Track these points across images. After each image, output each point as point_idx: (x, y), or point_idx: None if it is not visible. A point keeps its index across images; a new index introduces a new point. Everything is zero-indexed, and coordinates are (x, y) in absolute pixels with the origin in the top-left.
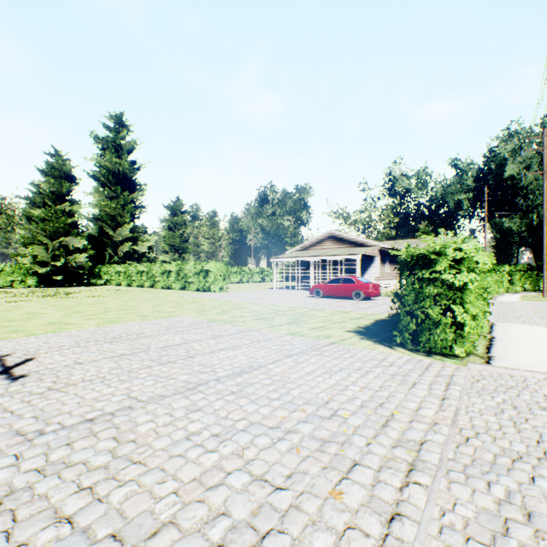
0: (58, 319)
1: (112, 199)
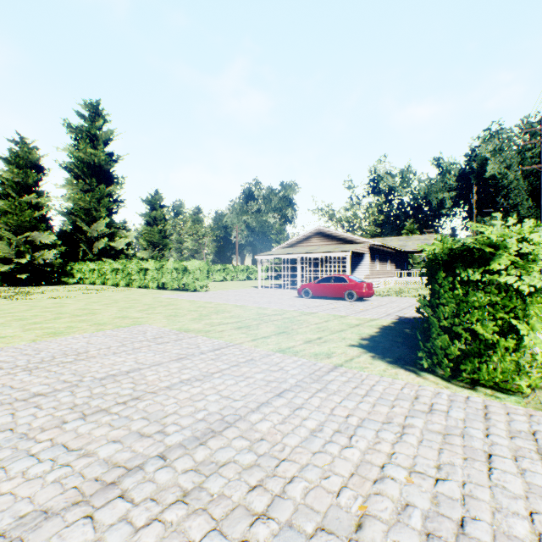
0: None
1: (87, 192)
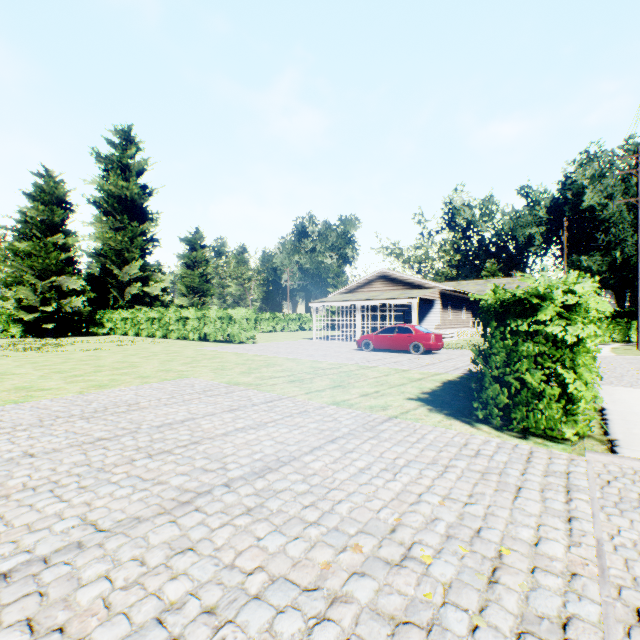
0: (30, 382)
1: (118, 231)
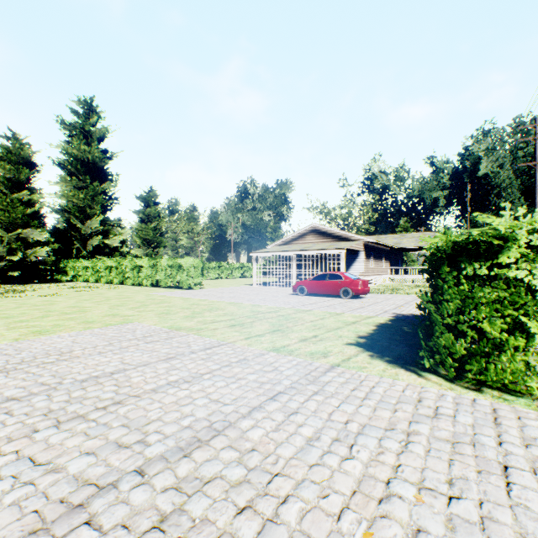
0: None
1: (81, 189)
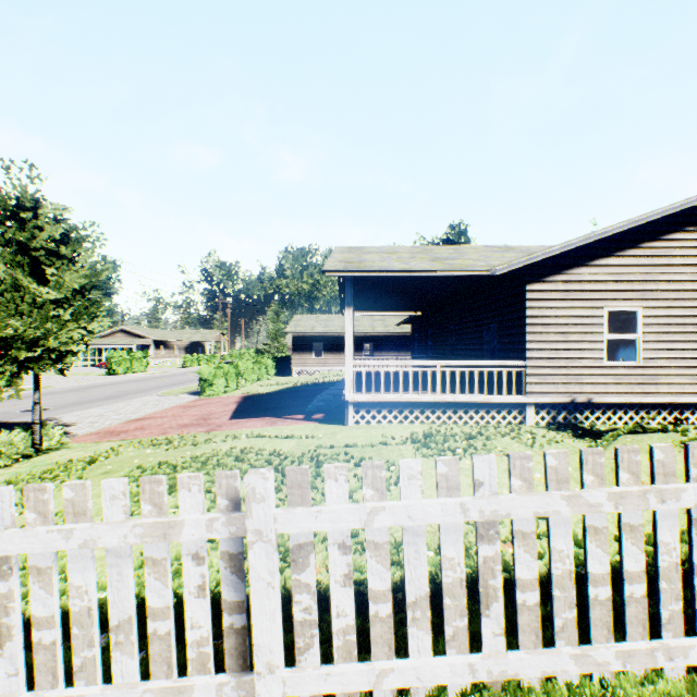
0: None
1: None
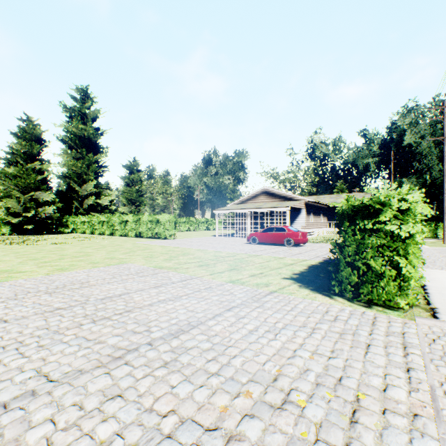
0: (12, 266)
1: (78, 160)
